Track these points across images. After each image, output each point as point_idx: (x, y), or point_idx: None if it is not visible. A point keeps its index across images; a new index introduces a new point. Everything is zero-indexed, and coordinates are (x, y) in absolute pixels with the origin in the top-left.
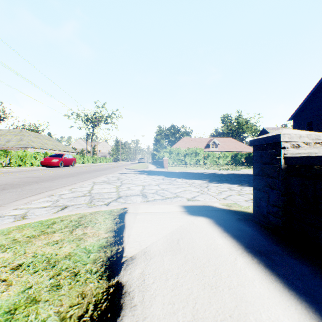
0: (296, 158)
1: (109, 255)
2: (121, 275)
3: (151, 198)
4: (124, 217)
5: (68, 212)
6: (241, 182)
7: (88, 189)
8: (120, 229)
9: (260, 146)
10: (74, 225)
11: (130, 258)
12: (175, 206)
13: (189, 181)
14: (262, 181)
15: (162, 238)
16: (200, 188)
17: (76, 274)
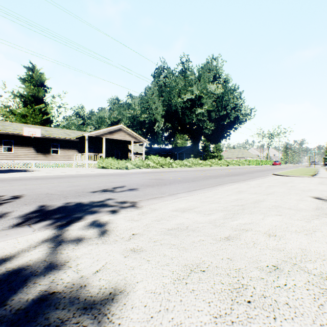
0: None
1: None
2: None
3: None
4: None
5: None
6: None
7: None
8: None
9: None
10: None
11: None
12: None
13: None
14: None
15: None
16: None
17: None
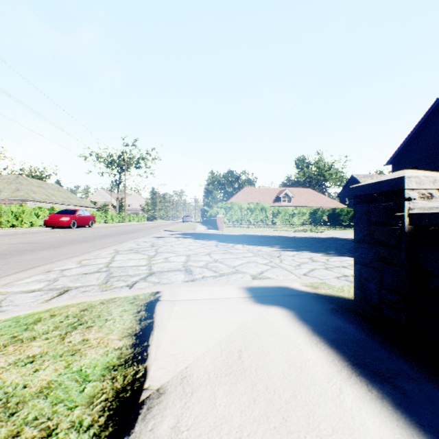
0: (431, 215)
1: (119, 387)
2: (134, 434)
3: (199, 276)
4: (154, 309)
5: (66, 300)
6: (326, 250)
7: (106, 262)
8: (145, 330)
9: (366, 196)
10: (71, 324)
11: (156, 392)
12: (234, 288)
13: (254, 248)
14: (370, 251)
15: (213, 347)
16: (270, 259)
17: (49, 433)
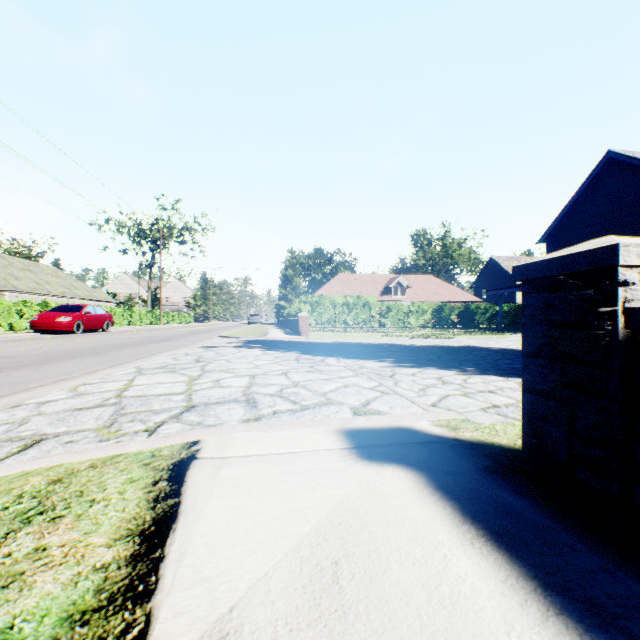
0: None
1: None
2: None
3: (267, 410)
4: (184, 476)
5: (27, 461)
6: (461, 365)
7: (118, 388)
8: (161, 523)
9: (545, 280)
10: (22, 512)
11: None
12: (324, 433)
13: (354, 363)
14: (552, 372)
15: (286, 557)
16: (380, 381)
17: None
